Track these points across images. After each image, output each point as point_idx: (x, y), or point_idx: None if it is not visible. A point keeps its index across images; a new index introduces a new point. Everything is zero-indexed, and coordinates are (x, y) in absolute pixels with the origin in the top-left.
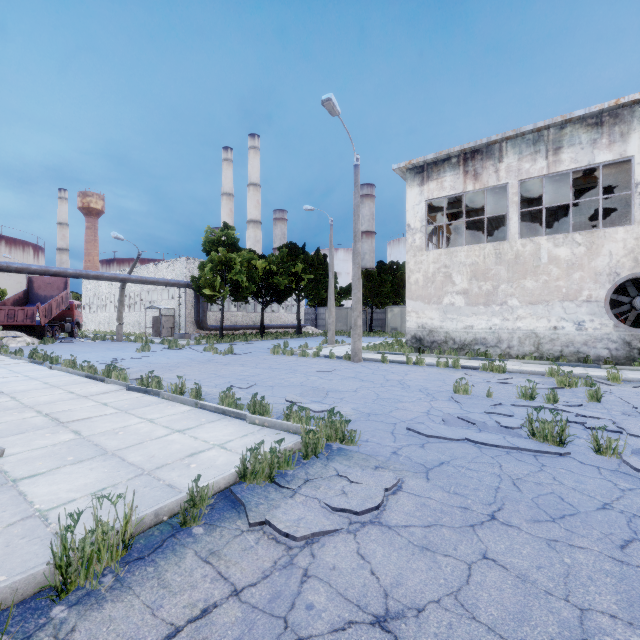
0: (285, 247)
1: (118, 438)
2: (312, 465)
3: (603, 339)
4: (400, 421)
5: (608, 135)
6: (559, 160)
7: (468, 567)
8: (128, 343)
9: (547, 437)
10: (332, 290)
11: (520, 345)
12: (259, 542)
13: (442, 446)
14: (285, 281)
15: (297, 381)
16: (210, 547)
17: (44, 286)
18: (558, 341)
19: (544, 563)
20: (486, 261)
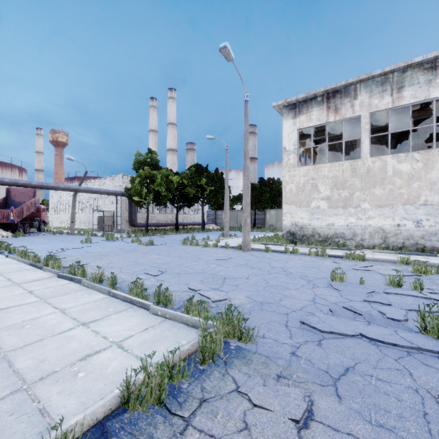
0: (193, 167)
1: (21, 333)
2: (209, 375)
3: (437, 234)
4: (291, 311)
5: None
6: (401, 96)
7: None
8: (78, 236)
9: None
10: (227, 197)
11: (371, 238)
12: None
13: (339, 344)
14: (193, 191)
15: (199, 268)
16: None
17: (18, 195)
18: (401, 235)
19: None
20: (344, 174)
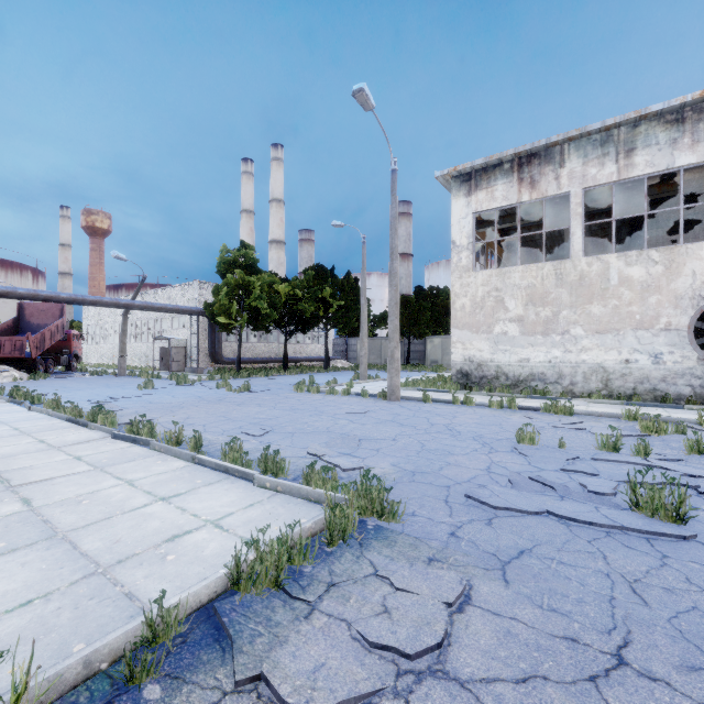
0: (311, 269)
1: (79, 510)
2: (339, 558)
3: (685, 374)
4: (454, 483)
5: (691, 133)
6: (632, 164)
7: None
8: (131, 378)
9: (656, 509)
10: (365, 318)
11: (585, 381)
12: None
13: (516, 523)
14: (311, 308)
15: (323, 426)
16: None
17: (37, 313)
18: (631, 377)
19: None
20: (545, 283)
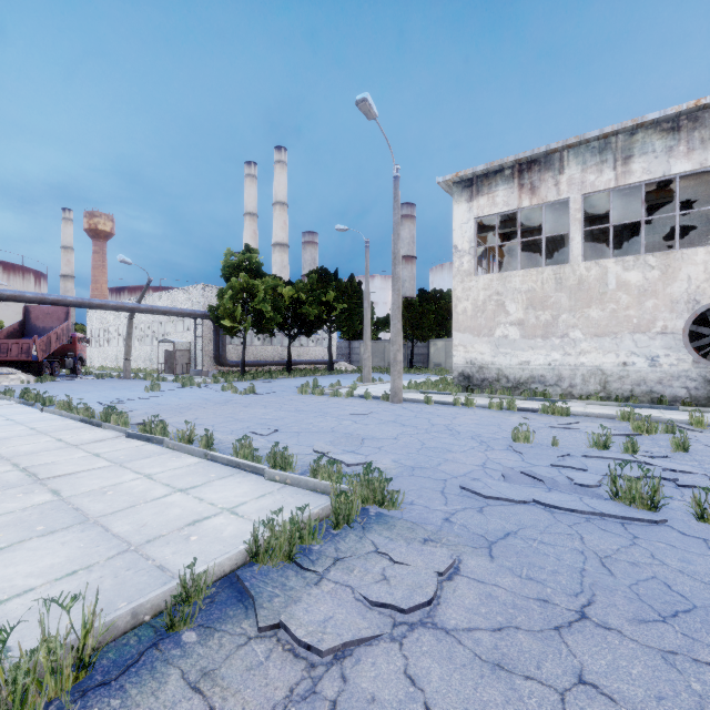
0: (315, 273)
1: (105, 500)
2: (344, 538)
3: (680, 377)
4: (451, 477)
5: (686, 142)
6: (629, 171)
7: (560, 698)
8: (137, 381)
9: (634, 499)
10: (368, 321)
11: (584, 383)
12: (270, 656)
13: (505, 510)
14: (315, 311)
15: (327, 426)
16: (203, 664)
17: (42, 317)
18: (628, 379)
19: (665, 691)
20: (544, 287)
